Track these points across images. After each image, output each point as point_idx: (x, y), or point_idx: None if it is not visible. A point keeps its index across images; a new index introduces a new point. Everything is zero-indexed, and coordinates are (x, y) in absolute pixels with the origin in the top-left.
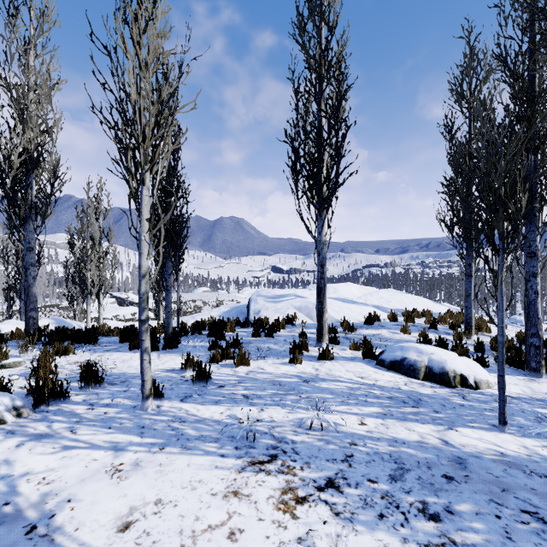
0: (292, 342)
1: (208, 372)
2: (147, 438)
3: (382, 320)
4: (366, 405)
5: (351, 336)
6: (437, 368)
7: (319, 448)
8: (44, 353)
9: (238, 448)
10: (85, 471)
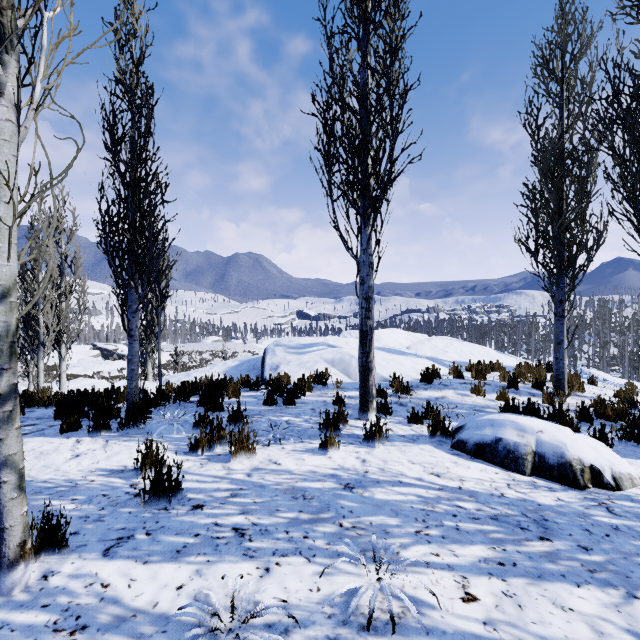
0: (323, 412)
1: (175, 479)
2: None
3: (442, 376)
4: (460, 540)
5: (406, 401)
6: (552, 456)
7: None
8: None
9: None
10: None
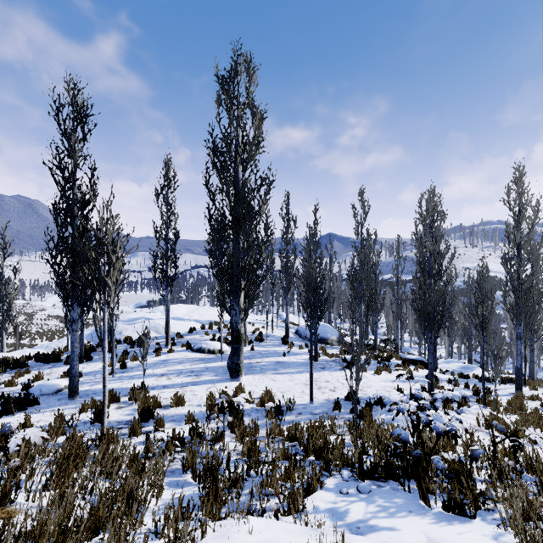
0: (153, 348)
1: (126, 364)
2: (125, 380)
3: (198, 329)
4: (186, 363)
5: (181, 340)
6: (212, 349)
7: (174, 372)
8: (38, 371)
9: (152, 376)
10: (119, 385)
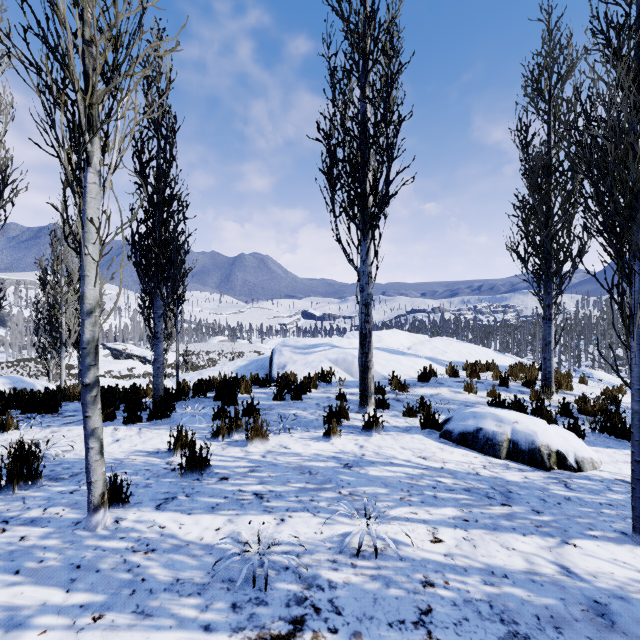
0: (327, 406)
1: (204, 457)
2: (77, 594)
3: (439, 375)
4: (436, 504)
5: (403, 397)
6: (524, 443)
7: (374, 596)
8: None
9: (236, 606)
10: None
